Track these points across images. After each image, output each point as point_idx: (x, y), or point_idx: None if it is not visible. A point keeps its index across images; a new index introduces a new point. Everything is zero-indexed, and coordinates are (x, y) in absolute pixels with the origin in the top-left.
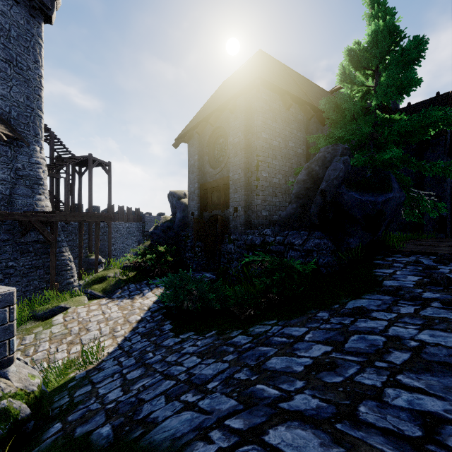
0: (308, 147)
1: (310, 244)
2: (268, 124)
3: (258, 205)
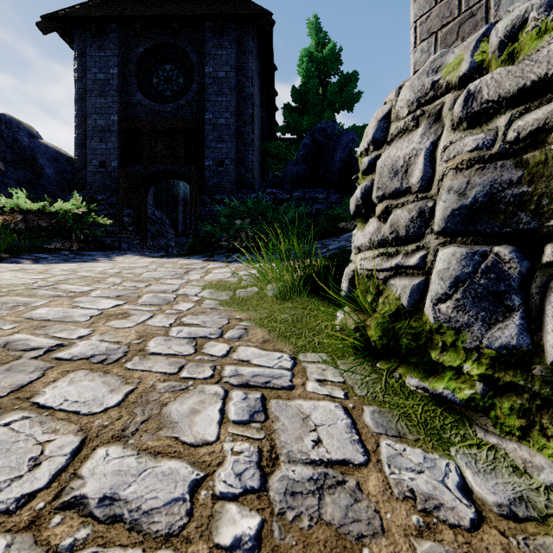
0: (264, 128)
1: (333, 197)
2: (256, 76)
3: (254, 162)
